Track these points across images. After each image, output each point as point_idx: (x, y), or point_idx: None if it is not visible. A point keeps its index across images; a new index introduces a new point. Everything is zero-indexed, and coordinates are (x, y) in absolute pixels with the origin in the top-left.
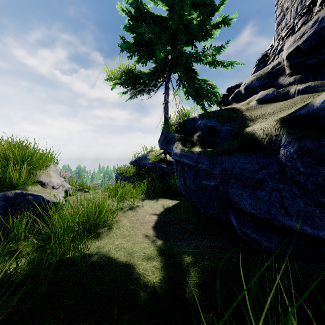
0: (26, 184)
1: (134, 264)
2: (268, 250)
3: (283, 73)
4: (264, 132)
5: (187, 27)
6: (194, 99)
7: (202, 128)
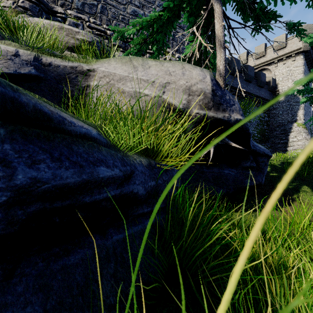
0: None
1: (311, 191)
2: None
3: None
4: None
5: None
6: None
7: None
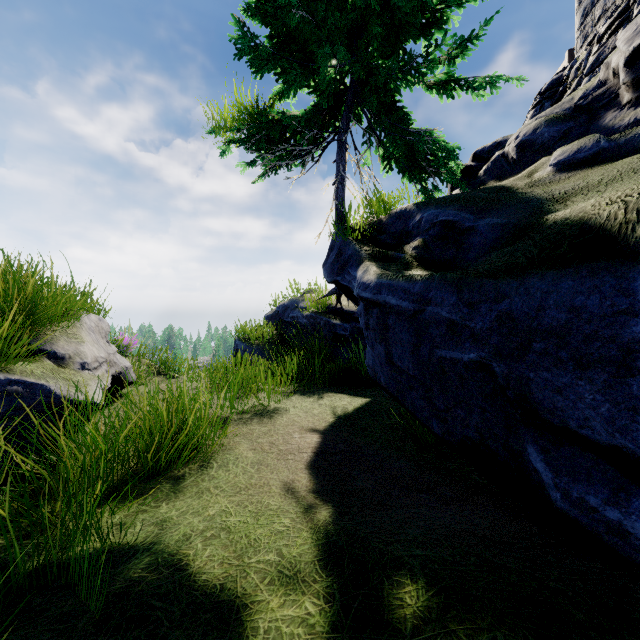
0: (9, 358)
1: (245, 605)
2: None
3: (613, 104)
4: (630, 205)
5: (388, 6)
6: (403, 171)
7: (425, 230)
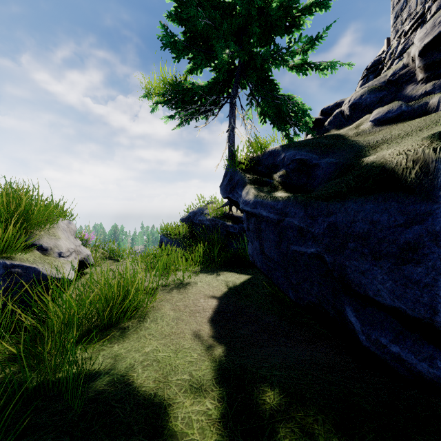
0: (13, 250)
1: (169, 404)
2: (428, 380)
3: (412, 80)
4: (409, 157)
5: (263, 13)
6: (273, 123)
7: (287, 164)
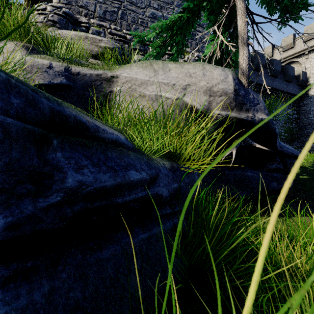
0: None
1: None
2: None
3: None
4: None
5: None
6: None
7: None
